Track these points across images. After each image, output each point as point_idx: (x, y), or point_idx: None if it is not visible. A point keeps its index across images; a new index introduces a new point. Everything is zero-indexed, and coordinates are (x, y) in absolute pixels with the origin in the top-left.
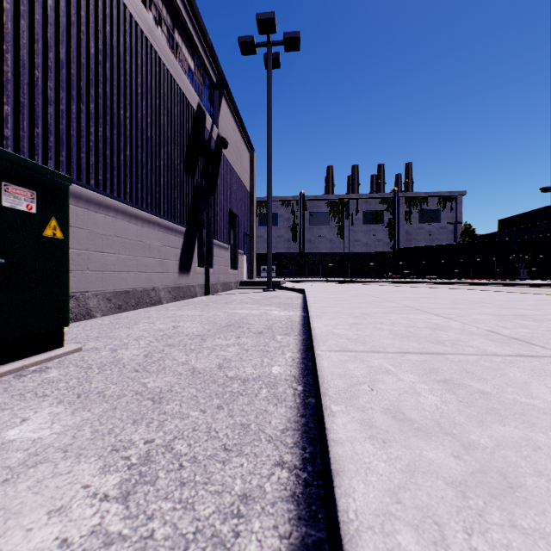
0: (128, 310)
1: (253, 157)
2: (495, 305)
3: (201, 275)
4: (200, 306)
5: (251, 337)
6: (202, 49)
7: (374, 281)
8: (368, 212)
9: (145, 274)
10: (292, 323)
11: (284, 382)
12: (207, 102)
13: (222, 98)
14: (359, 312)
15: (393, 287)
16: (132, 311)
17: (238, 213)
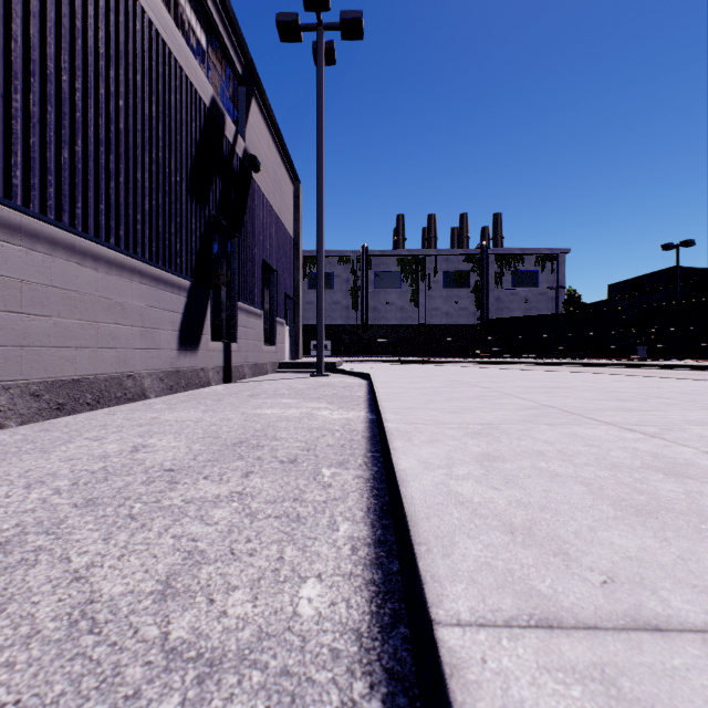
0: (79, 411)
1: (298, 192)
2: (682, 401)
3: (218, 354)
4: (206, 403)
5: (273, 474)
6: (219, 19)
7: (459, 362)
8: (449, 272)
9: (113, 351)
10: (352, 435)
11: (328, 675)
12: (229, 100)
13: (252, 99)
14: (476, 422)
15: (490, 369)
16: (85, 412)
17: (276, 267)
